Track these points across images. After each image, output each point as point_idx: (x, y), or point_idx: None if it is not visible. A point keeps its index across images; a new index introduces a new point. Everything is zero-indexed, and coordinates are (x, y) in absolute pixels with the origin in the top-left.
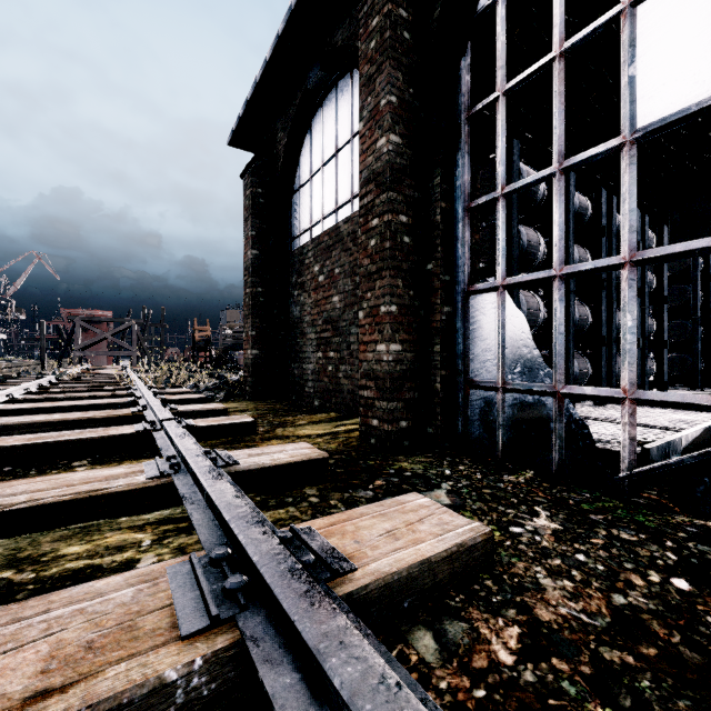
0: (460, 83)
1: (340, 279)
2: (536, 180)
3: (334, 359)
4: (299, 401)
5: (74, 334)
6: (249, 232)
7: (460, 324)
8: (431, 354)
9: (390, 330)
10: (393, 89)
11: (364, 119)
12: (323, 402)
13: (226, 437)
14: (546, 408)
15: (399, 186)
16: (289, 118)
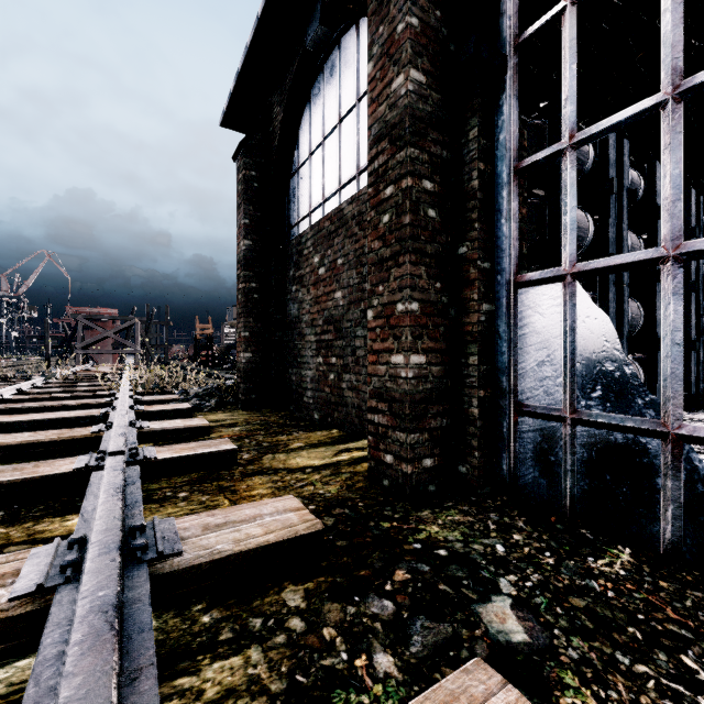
0: (504, 1)
1: (343, 271)
2: (629, 117)
3: (337, 366)
4: (297, 412)
5: (77, 333)
6: (241, 220)
7: (504, 328)
8: (464, 368)
9: (410, 336)
10: (414, 8)
11: (375, 57)
12: (324, 416)
13: (197, 471)
14: (647, 454)
15: (422, 140)
16: (286, 88)
